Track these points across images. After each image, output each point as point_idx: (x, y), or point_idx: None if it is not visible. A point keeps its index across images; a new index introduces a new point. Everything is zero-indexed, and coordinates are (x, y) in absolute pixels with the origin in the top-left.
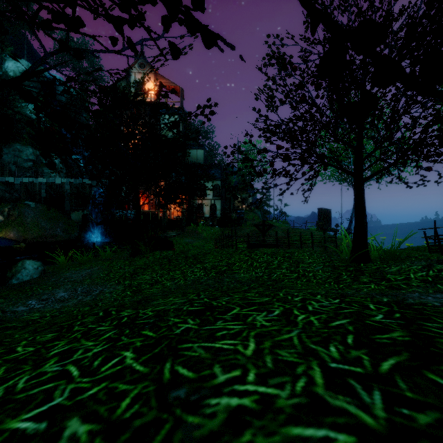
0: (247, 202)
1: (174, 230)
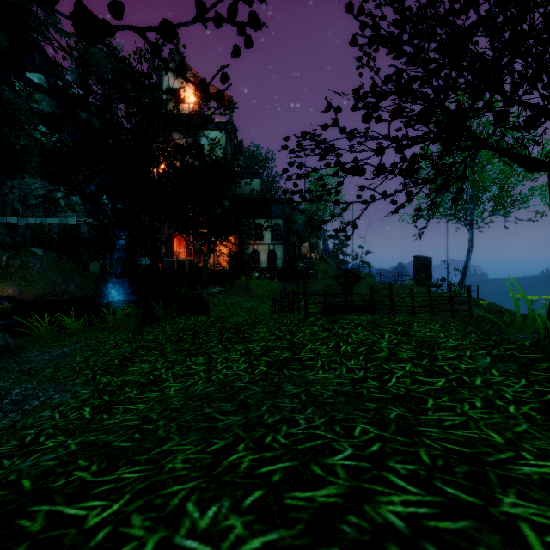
0: (317, 249)
1: (219, 285)
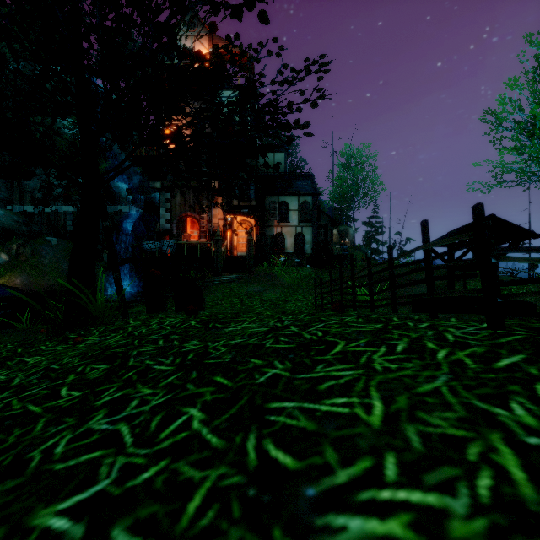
0: (347, 237)
1: (235, 273)
